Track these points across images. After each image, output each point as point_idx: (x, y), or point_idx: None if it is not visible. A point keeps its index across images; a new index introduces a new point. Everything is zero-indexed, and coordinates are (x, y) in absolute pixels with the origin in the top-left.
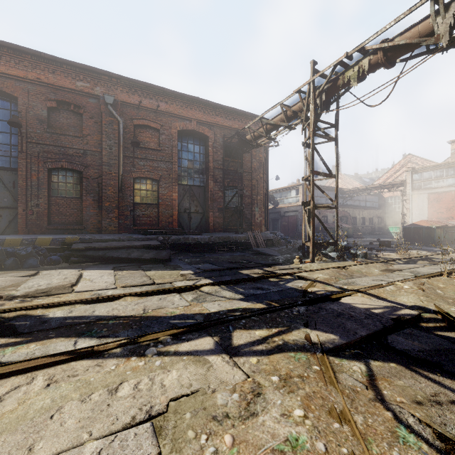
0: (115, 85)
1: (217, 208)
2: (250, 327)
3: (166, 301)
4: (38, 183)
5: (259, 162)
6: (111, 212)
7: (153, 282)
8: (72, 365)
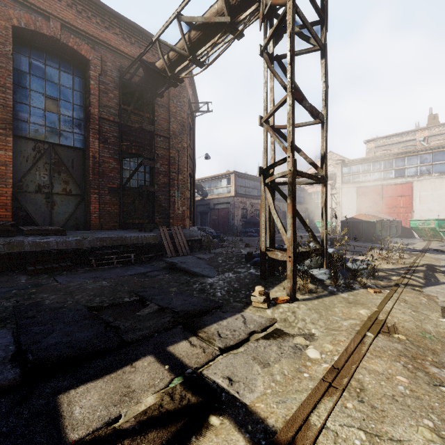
0: None
1: (107, 188)
2: None
3: None
4: None
5: (182, 124)
6: None
7: None
8: None
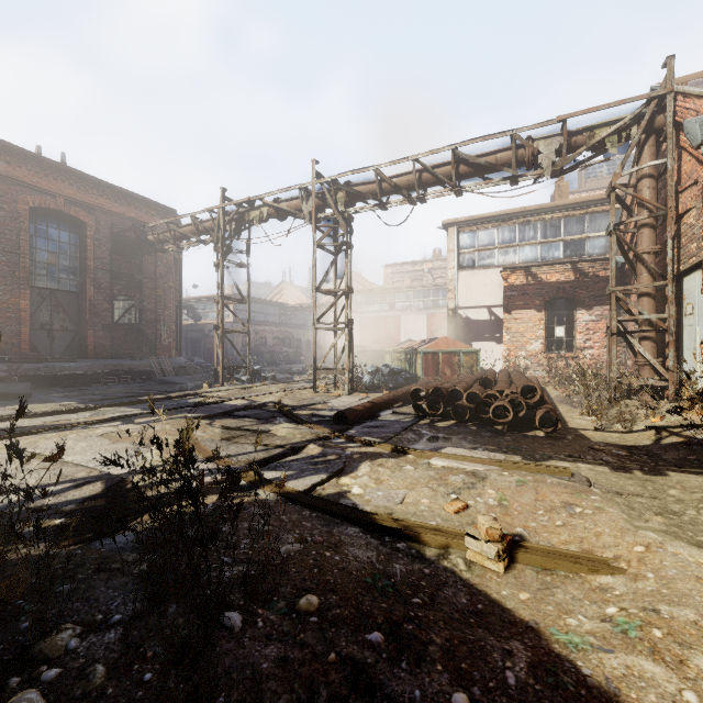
0: None
1: (101, 325)
2: (148, 417)
3: (63, 417)
4: None
5: (168, 266)
6: None
7: (30, 411)
8: (19, 438)
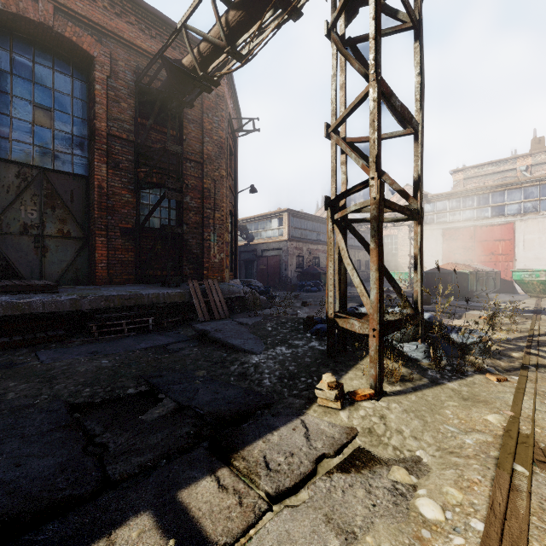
0: None
1: (118, 229)
2: None
3: None
4: None
5: (219, 146)
6: None
7: None
8: None
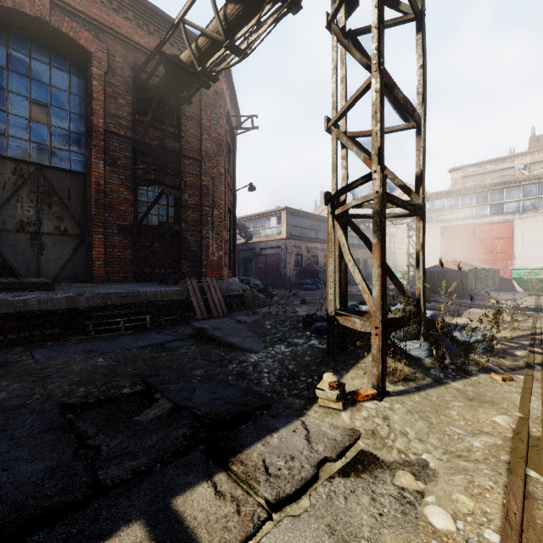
0: None
1: (116, 226)
2: None
3: None
4: None
5: (218, 143)
6: None
7: None
8: None
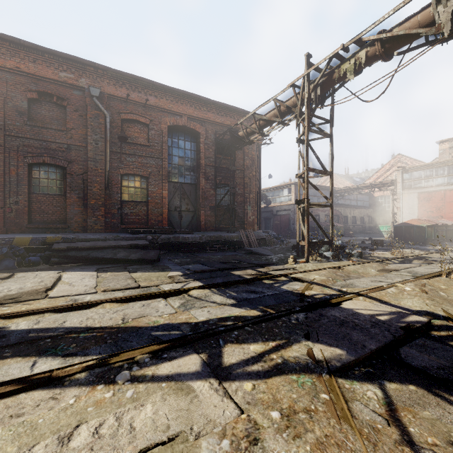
0: (101, 77)
1: (208, 206)
2: (243, 340)
3: (149, 307)
4: (18, 179)
5: (252, 160)
6: (97, 210)
7: (137, 285)
8: (20, 398)
